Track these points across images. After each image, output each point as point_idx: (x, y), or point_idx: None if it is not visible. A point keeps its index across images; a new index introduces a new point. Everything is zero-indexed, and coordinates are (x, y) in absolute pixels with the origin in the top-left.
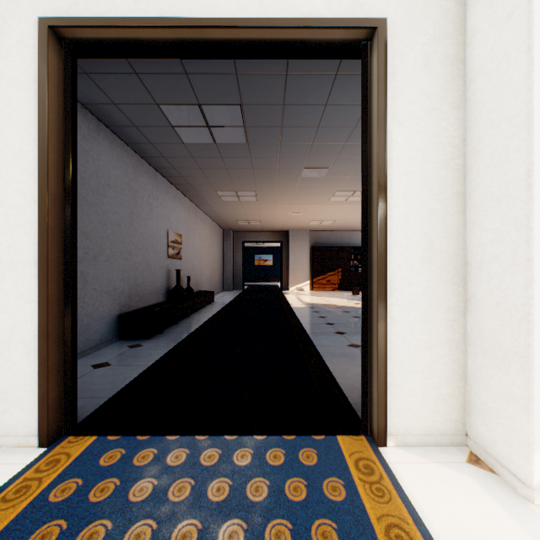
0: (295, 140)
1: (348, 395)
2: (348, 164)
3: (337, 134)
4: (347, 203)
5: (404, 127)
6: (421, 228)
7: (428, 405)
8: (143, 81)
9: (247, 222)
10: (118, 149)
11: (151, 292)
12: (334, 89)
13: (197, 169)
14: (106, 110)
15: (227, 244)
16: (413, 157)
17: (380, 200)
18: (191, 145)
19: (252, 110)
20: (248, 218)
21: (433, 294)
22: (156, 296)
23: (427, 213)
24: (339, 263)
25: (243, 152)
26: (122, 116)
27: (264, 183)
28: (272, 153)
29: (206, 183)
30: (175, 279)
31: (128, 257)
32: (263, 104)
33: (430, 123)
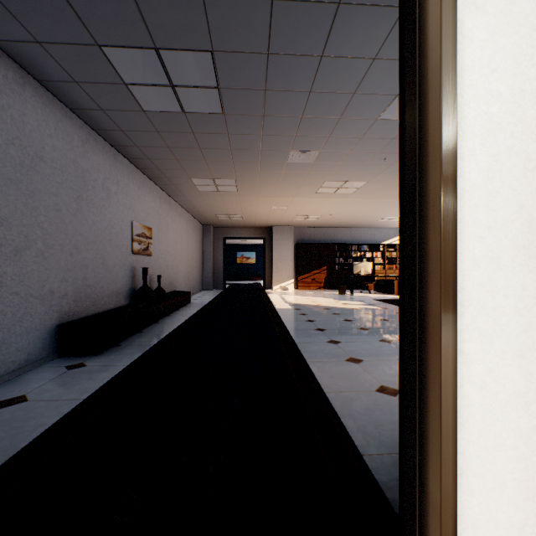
0: (282, 110)
1: (362, 450)
2: (341, 147)
3: (333, 103)
4: (335, 196)
5: (484, 14)
6: (513, 193)
7: (524, 505)
8: (71, 1)
9: (228, 216)
10: (57, 114)
11: (108, 294)
12: (334, 29)
13: (166, 148)
14: (30, 54)
15: (207, 240)
16: (498, 67)
17: (445, 140)
18: (153, 114)
19: (227, 62)
20: (229, 212)
21: (532, 311)
22: (116, 299)
23: (522, 168)
24: (324, 261)
25: (219, 126)
26: (54, 63)
27: (245, 169)
28: (253, 128)
29: (178, 168)
30: (142, 279)
31: (73, 252)
32: (241, 51)
33: (528, 9)
